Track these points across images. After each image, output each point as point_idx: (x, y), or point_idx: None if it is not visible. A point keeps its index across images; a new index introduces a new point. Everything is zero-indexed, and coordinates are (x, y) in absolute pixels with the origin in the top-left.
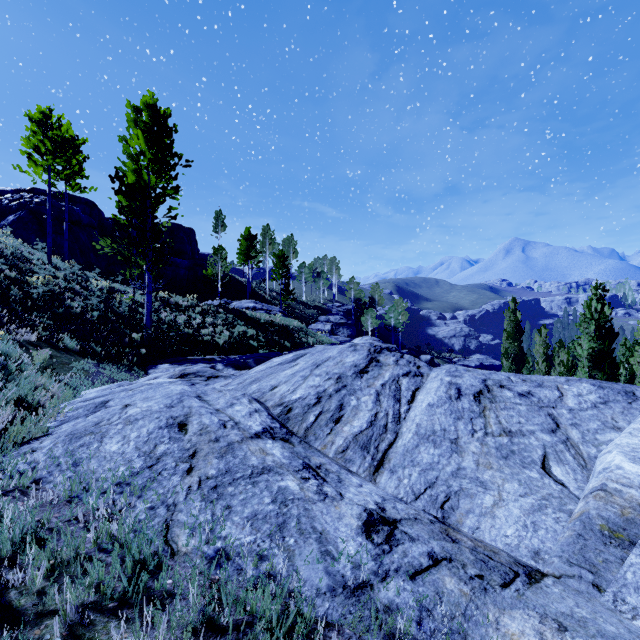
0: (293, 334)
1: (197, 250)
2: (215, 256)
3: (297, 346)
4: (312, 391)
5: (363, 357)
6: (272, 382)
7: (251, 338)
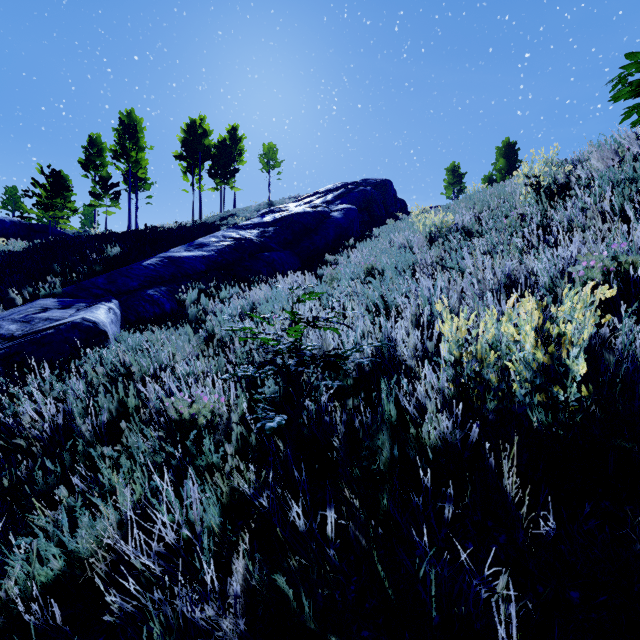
0: None
1: None
2: None
3: None
4: None
5: None
6: None
7: None
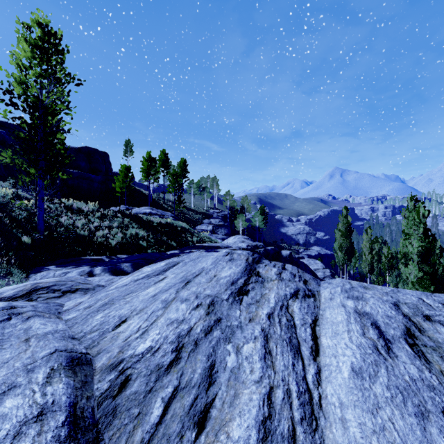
0: (181, 234)
1: (110, 169)
2: (121, 173)
3: (182, 245)
4: (171, 333)
5: (241, 269)
6: (123, 310)
7: (142, 239)
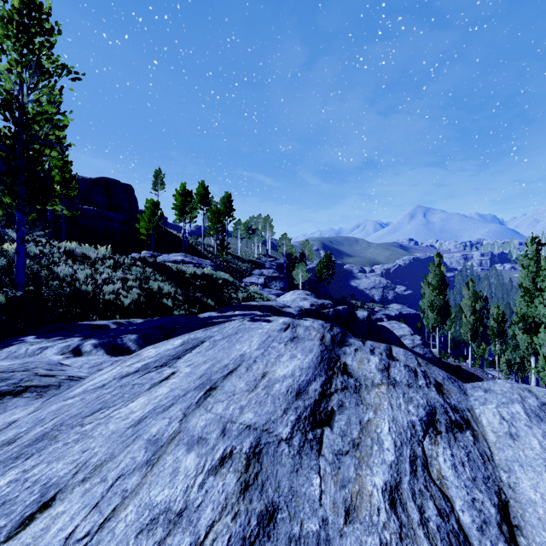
0: (222, 289)
1: (136, 206)
2: (147, 209)
3: (222, 304)
4: None
5: (313, 360)
6: (61, 464)
7: (167, 296)
